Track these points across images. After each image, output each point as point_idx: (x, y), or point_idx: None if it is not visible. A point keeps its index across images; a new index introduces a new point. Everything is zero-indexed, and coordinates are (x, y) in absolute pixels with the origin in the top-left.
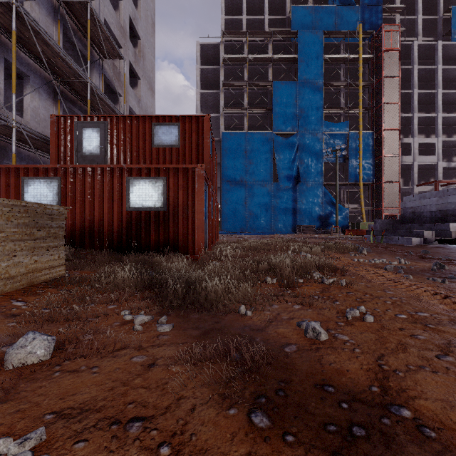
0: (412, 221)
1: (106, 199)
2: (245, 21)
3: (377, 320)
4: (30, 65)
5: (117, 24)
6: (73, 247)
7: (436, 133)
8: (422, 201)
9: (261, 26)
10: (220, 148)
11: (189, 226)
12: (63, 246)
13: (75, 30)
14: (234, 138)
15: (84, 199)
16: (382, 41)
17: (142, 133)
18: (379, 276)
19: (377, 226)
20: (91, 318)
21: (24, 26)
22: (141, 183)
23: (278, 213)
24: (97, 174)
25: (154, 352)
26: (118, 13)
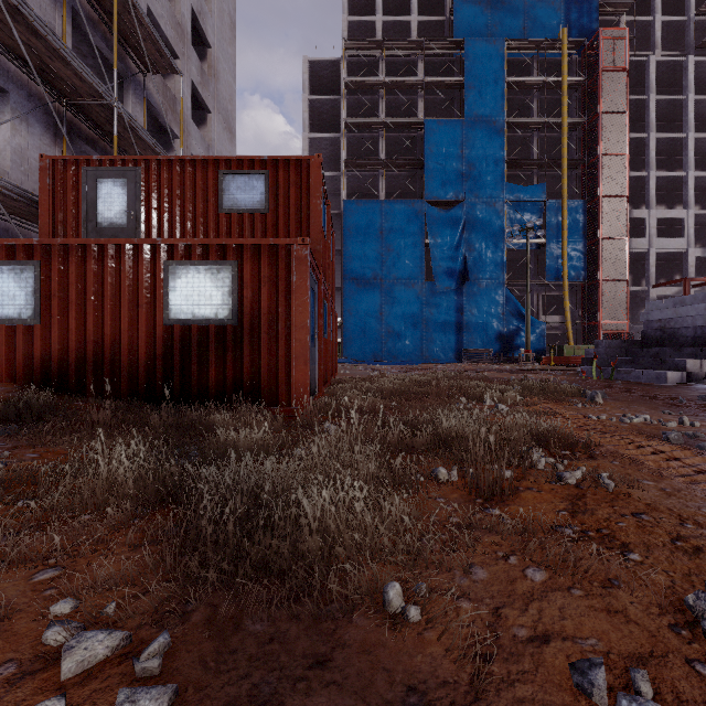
0: (661, 343)
1: (125, 303)
2: (380, 25)
3: None
4: (11, 73)
5: (170, 19)
6: (63, 393)
7: (685, 203)
8: (679, 310)
9: (405, 34)
10: (341, 226)
11: (280, 353)
12: None
13: (96, 22)
14: (362, 210)
15: (84, 304)
16: (600, 55)
17: (201, 188)
18: (671, 461)
19: (601, 351)
20: None
21: None
22: (191, 273)
23: (433, 330)
24: (108, 255)
25: None
26: (173, 1)
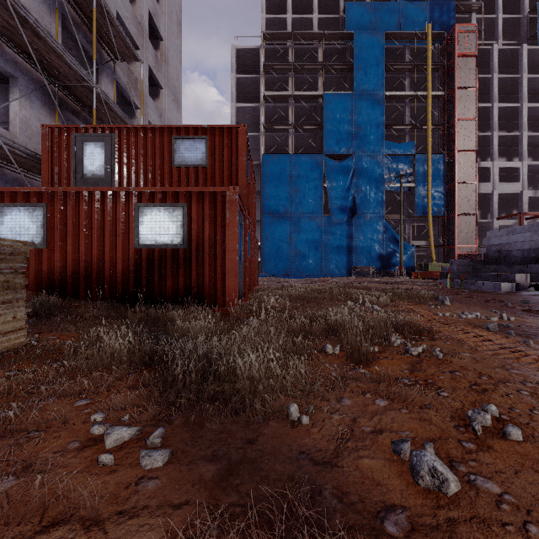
0: (498, 261)
1: (107, 233)
2: (290, 21)
3: (527, 435)
4: (19, 63)
5: (133, 19)
6: (63, 297)
7: (520, 156)
8: (511, 237)
9: (309, 27)
10: (260, 174)
11: (217, 268)
12: (22, 300)
13: (79, 24)
14: (276, 162)
15: (78, 233)
16: (456, 45)
17: (159, 149)
18: (485, 342)
19: (454, 267)
20: (35, 432)
21: (7, 11)
22: (154, 212)
23: (330, 252)
24: (95, 199)
25: (117, 536)
26: (135, 6)
